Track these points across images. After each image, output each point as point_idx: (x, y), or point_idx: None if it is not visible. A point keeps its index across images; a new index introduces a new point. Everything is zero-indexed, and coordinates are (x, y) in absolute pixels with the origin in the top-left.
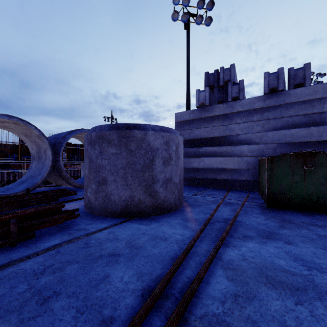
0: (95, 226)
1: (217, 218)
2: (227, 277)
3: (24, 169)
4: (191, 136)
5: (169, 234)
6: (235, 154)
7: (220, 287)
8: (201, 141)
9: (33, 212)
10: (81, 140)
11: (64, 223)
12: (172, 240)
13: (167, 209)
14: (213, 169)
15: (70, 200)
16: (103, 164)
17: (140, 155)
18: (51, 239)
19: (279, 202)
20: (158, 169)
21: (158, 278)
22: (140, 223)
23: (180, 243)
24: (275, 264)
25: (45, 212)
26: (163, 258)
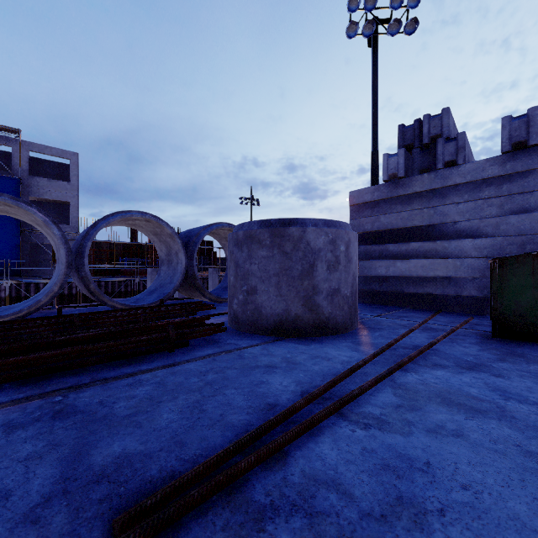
0: (246, 342)
1: (403, 344)
2: (395, 393)
3: (138, 277)
4: (376, 227)
5: (334, 355)
6: (449, 253)
7: (383, 399)
8: (391, 233)
9: (183, 322)
10: (216, 237)
11: (210, 337)
12: (337, 360)
13: (333, 330)
14: (411, 279)
15: (209, 314)
16: (252, 269)
17: (298, 258)
18: (204, 349)
19: (514, 330)
20: (320, 276)
21: (317, 387)
22: (298, 342)
23: (346, 364)
24: (461, 391)
25: (192, 323)
26: (324, 374)
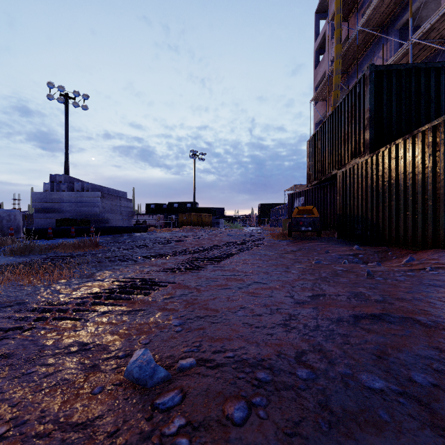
0: None
1: None
2: None
3: None
4: (43, 207)
5: None
6: (64, 217)
7: None
8: (49, 209)
9: None
10: None
11: None
12: None
13: None
14: (53, 225)
15: None
16: None
17: None
18: None
19: None
20: (5, 223)
21: None
22: None
23: None
24: None
25: None
26: None
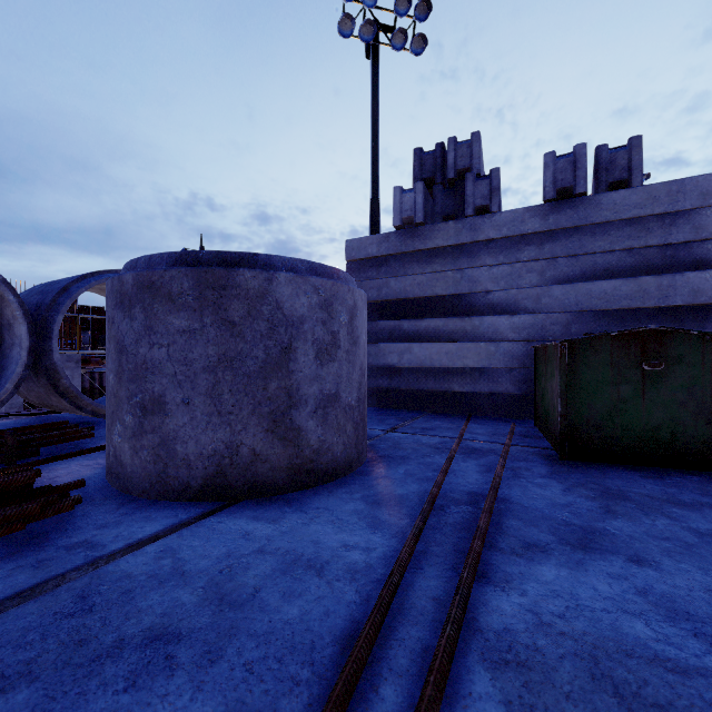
0: (126, 531)
1: (451, 493)
2: (507, 701)
3: None
4: (384, 294)
5: (333, 550)
6: (481, 334)
7: None
8: (405, 305)
9: None
10: None
11: (33, 525)
12: (341, 569)
13: (328, 473)
14: (432, 370)
15: (72, 452)
16: (154, 358)
17: (257, 334)
18: None
19: (588, 446)
20: (303, 371)
21: None
22: (255, 515)
23: (363, 580)
24: (625, 639)
25: None
26: (313, 640)
